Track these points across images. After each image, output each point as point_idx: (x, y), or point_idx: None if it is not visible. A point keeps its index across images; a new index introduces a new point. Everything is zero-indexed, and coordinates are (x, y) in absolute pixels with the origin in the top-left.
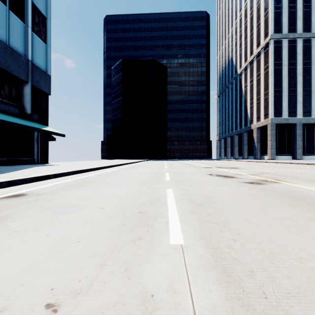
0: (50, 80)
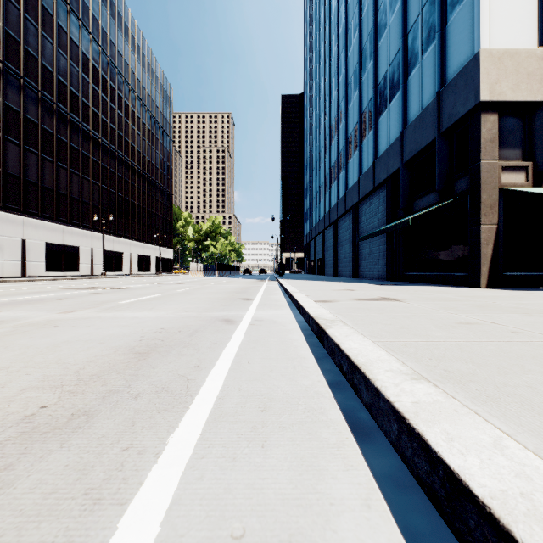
0: (480, 63)
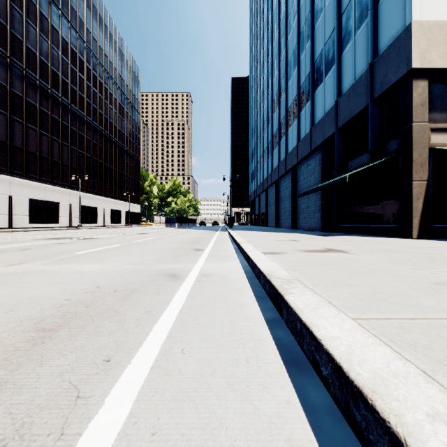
0: (412, 33)
